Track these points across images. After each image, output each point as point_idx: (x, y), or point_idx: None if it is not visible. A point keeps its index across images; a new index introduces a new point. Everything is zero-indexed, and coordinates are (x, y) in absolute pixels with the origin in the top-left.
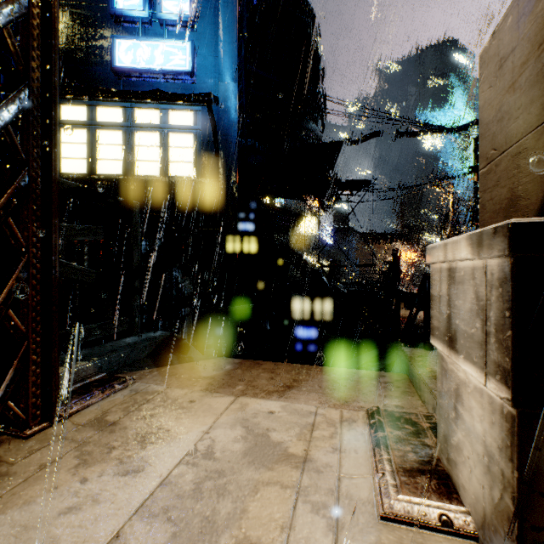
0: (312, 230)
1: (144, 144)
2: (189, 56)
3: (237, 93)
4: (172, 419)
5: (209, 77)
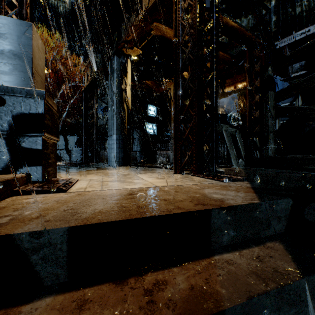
0: None
1: None
2: None
3: None
4: (166, 180)
5: None
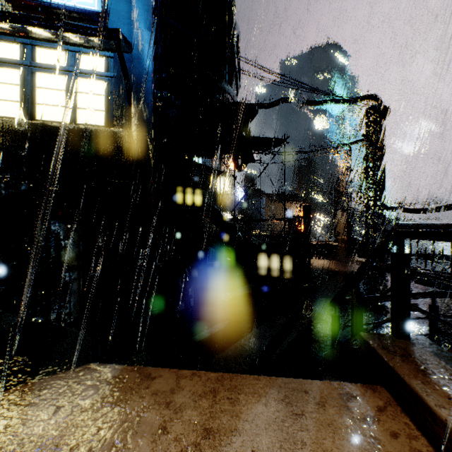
0: (226, 190)
1: (48, 87)
2: None
3: (152, 42)
4: None
5: (122, 23)
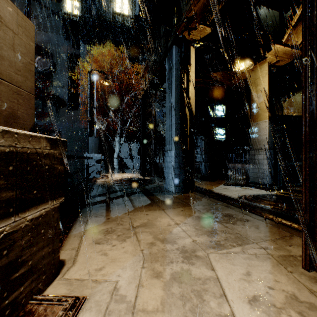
0: None
1: None
2: None
3: None
4: None
5: None
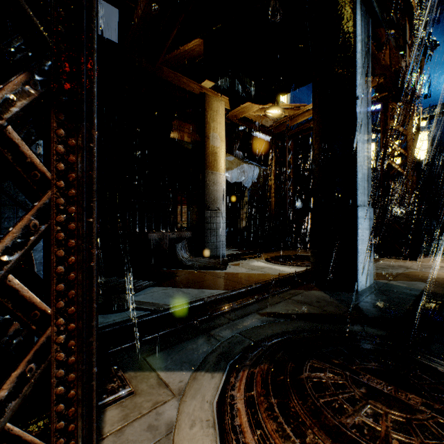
0: None
1: None
2: (426, 84)
3: None
4: None
5: (442, 89)
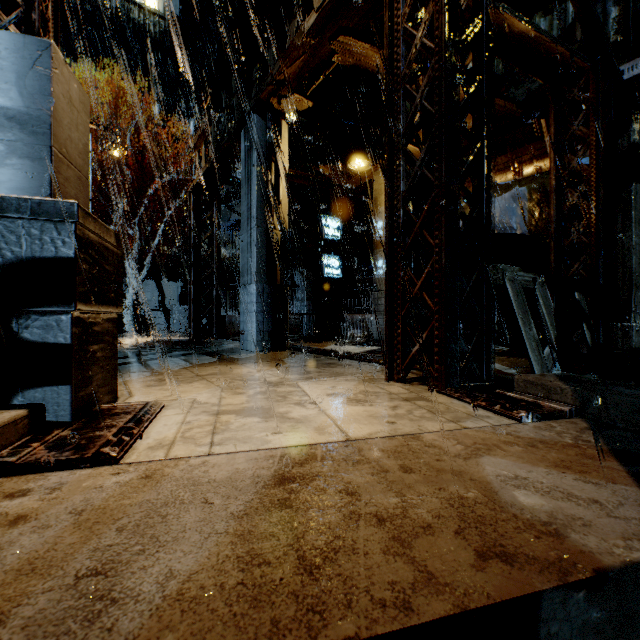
0: None
1: None
2: None
3: None
4: (370, 409)
5: None
